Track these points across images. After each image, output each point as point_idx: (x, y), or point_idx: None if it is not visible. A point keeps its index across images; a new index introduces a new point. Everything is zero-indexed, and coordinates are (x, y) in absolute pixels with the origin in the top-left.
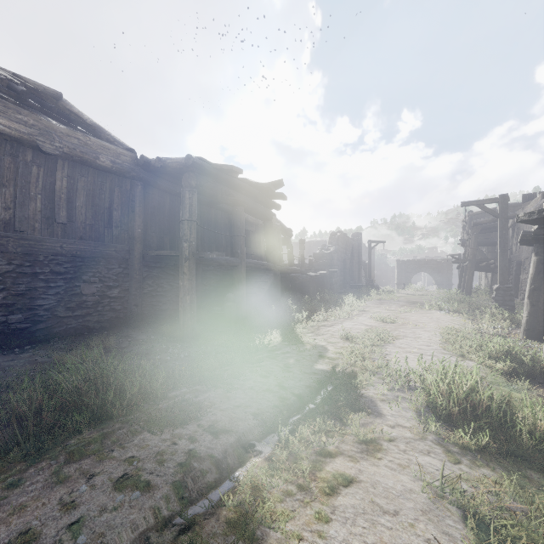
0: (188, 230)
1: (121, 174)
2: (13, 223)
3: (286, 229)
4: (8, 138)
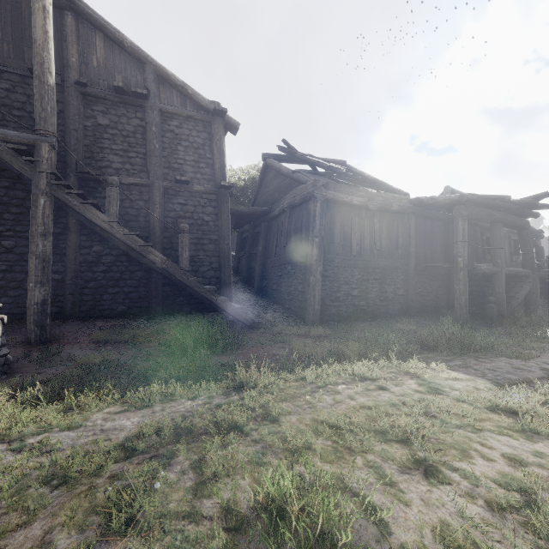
0: (461, 249)
1: (403, 212)
2: (360, 252)
3: (535, 230)
4: (357, 207)
